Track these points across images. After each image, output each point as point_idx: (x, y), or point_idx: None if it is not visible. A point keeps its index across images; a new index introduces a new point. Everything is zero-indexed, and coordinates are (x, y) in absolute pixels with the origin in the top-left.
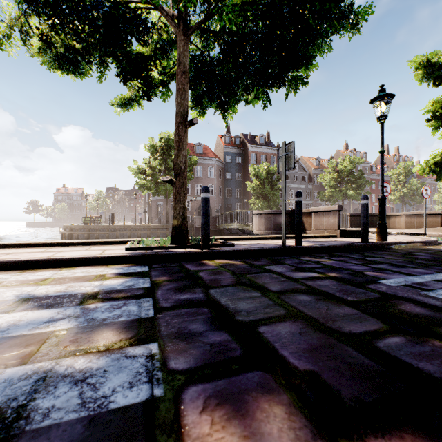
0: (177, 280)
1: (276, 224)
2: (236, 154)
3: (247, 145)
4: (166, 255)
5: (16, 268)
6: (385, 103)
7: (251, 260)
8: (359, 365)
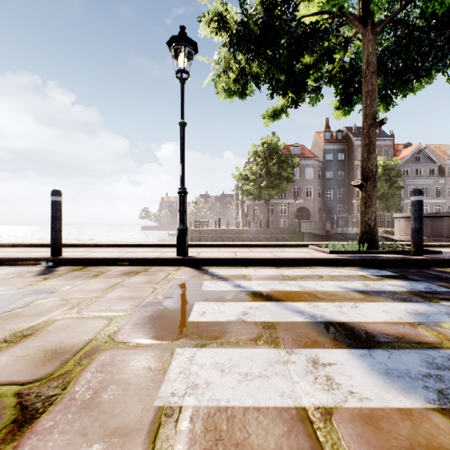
0: None
1: (435, 228)
2: (338, 150)
3: (352, 139)
4: (384, 260)
5: (264, 264)
6: None
7: None
8: None
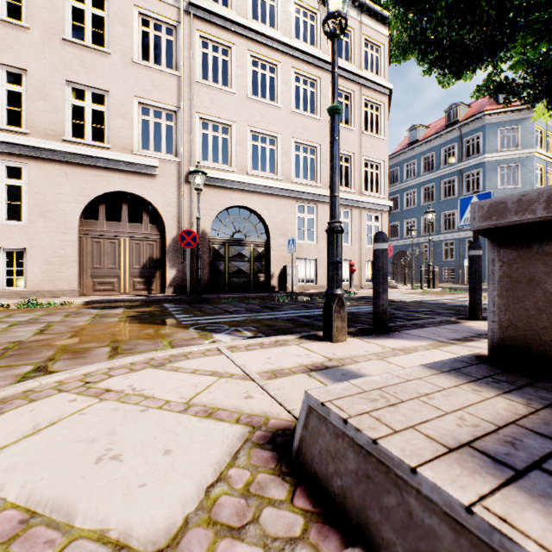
0: None
1: None
2: None
3: None
4: None
5: None
6: None
7: None
8: (398, 302)
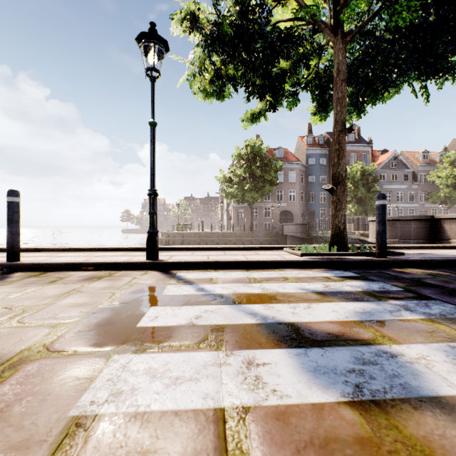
0: (418, 285)
1: (404, 231)
2: (320, 155)
3: None
4: (350, 262)
5: (235, 267)
6: None
7: (452, 271)
8: None
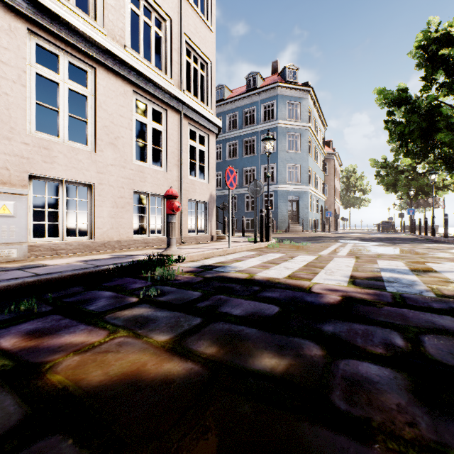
0: None
1: None
2: None
3: None
4: None
5: None
6: None
7: None
8: (376, 315)
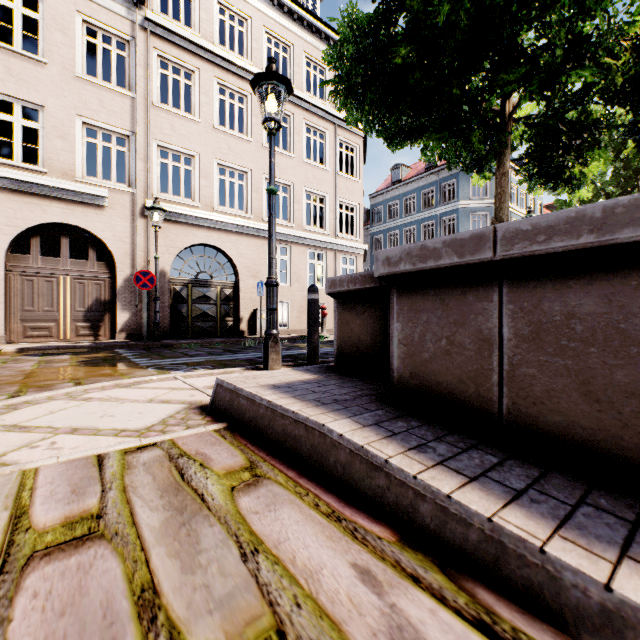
0: None
1: None
2: None
3: None
4: None
5: None
6: (267, 95)
7: None
8: None
